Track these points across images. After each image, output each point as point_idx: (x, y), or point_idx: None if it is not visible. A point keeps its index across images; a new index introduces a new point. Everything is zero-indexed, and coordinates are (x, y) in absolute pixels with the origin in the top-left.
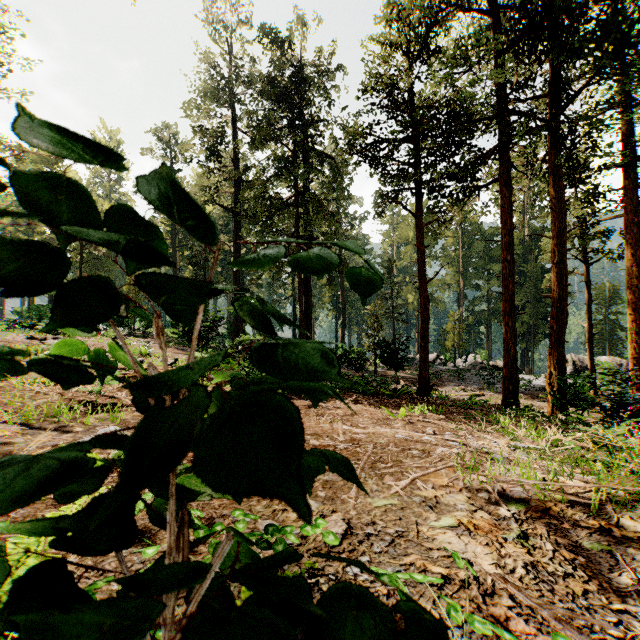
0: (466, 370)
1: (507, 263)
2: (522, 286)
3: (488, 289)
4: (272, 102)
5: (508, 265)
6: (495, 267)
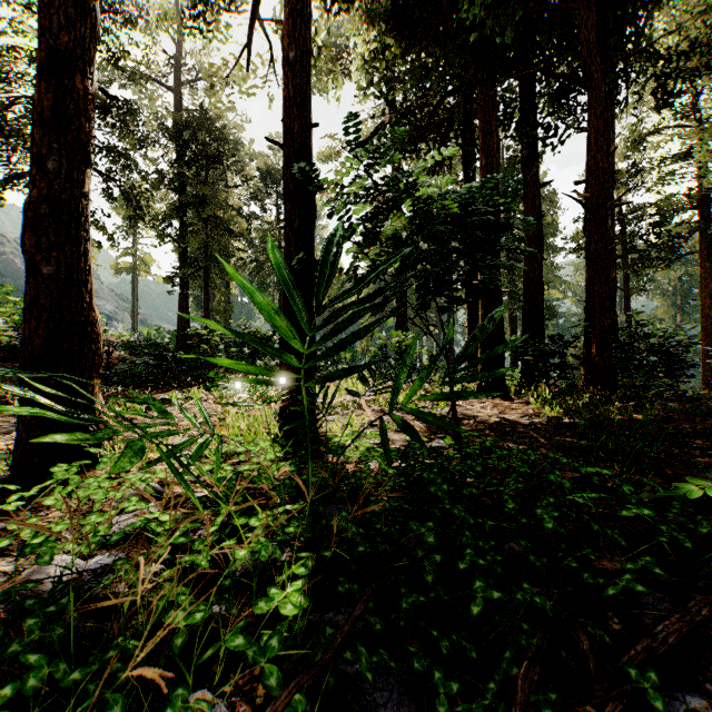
0: None
1: (707, 318)
2: None
3: None
4: None
5: (707, 319)
6: None
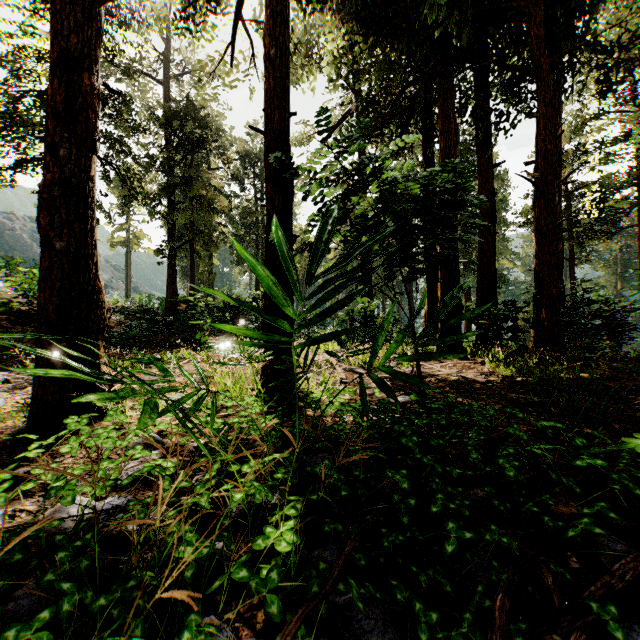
0: None
1: None
2: None
3: None
4: None
5: None
6: None
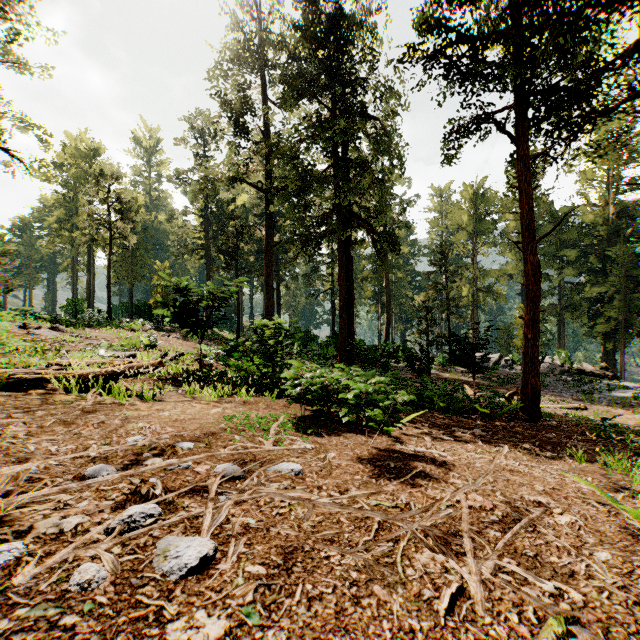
0: (542, 374)
1: None
2: (605, 274)
3: (561, 279)
4: (307, 50)
5: None
6: (570, 253)
